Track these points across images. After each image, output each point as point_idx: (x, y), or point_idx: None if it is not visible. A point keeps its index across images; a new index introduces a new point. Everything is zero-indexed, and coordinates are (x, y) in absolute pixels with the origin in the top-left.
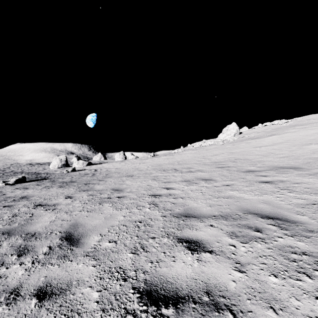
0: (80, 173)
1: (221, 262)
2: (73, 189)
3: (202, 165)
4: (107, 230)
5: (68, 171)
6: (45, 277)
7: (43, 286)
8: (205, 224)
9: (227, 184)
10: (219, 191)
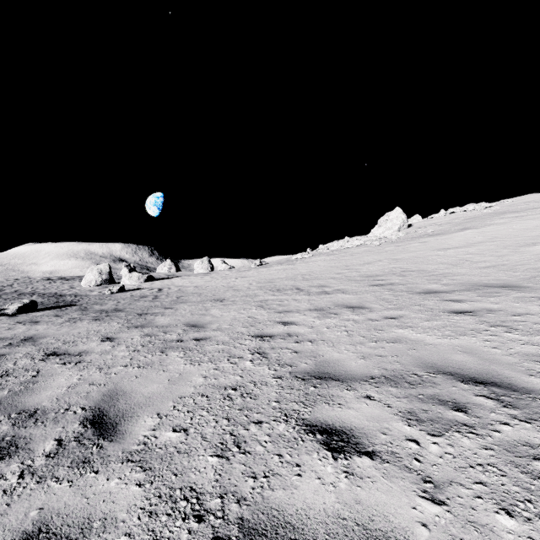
0: (133, 294)
1: (393, 479)
2: (117, 323)
3: (345, 281)
4: (171, 406)
5: (112, 292)
6: (40, 510)
7: (32, 533)
8: (356, 394)
9: (392, 315)
10: (378, 328)
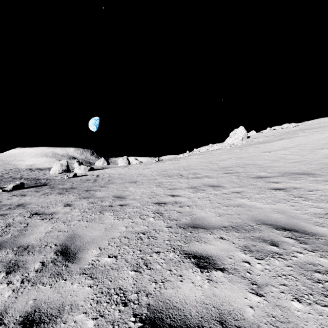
0: (82, 178)
1: (235, 283)
2: (73, 196)
3: (209, 171)
4: (106, 243)
5: (69, 177)
6: (34, 300)
7: (31, 312)
8: (215, 236)
9: (237, 191)
10: (228, 198)
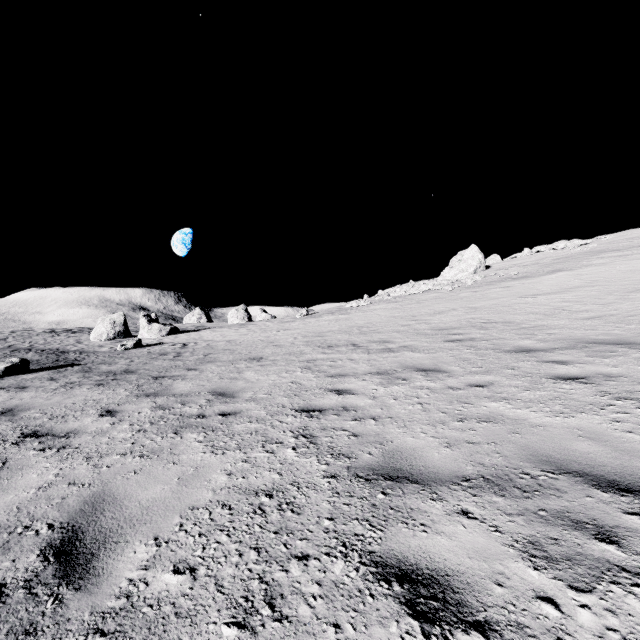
0: (151, 351)
1: None
2: (124, 390)
3: (412, 336)
4: (176, 524)
5: (125, 347)
6: None
7: None
8: (446, 507)
9: (479, 381)
10: (462, 400)
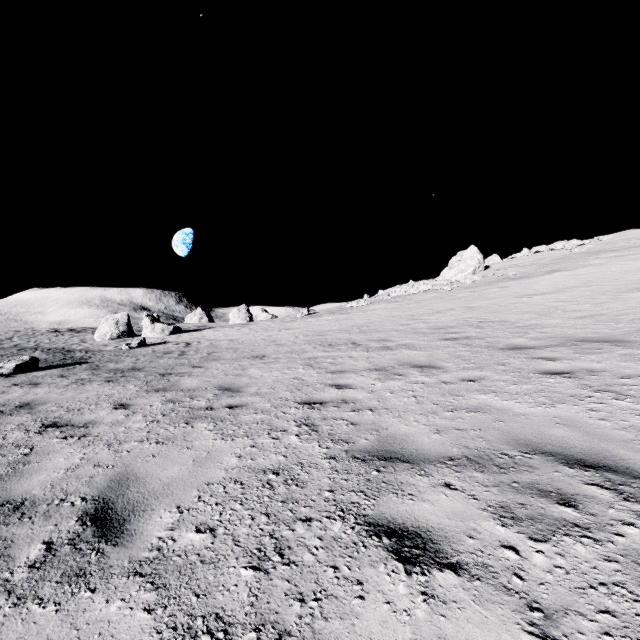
0: (156, 350)
1: (488, 604)
2: (134, 386)
3: (411, 335)
4: (195, 496)
5: (130, 346)
6: None
7: None
8: (432, 481)
9: (470, 376)
10: (454, 393)
